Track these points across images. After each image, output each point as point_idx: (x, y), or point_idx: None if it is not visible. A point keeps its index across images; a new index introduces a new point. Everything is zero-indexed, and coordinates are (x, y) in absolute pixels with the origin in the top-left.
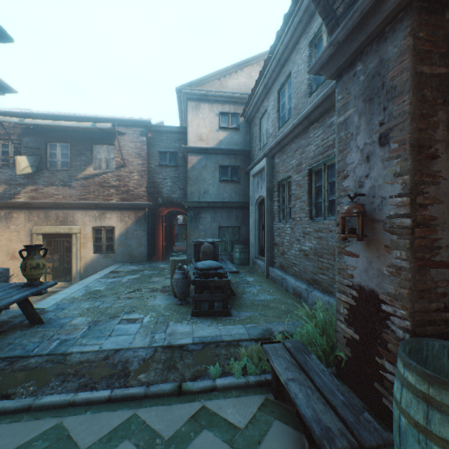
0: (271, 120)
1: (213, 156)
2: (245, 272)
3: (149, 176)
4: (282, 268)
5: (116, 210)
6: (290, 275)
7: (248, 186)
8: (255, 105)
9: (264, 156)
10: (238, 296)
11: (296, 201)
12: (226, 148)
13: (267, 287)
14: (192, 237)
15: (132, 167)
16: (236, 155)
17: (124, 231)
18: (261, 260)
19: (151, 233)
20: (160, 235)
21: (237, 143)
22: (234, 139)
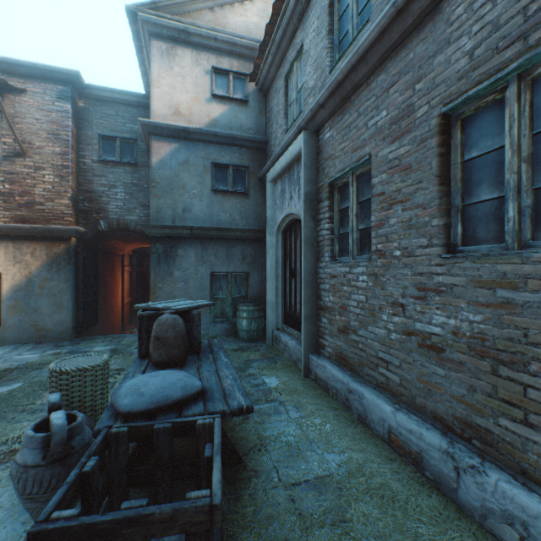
0: (313, 59)
1: (201, 146)
2: (260, 360)
3: (80, 179)
4: (343, 362)
5: (5, 240)
6: (371, 385)
7: (263, 202)
8: (278, 50)
9: (299, 132)
10: (250, 465)
11: (390, 210)
12: (225, 132)
13: (316, 414)
14: (160, 292)
15: (40, 158)
16: (243, 148)
17: (22, 282)
18: (289, 335)
19: (86, 286)
20: (117, 287)
21: (244, 127)
22: (239, 119)
